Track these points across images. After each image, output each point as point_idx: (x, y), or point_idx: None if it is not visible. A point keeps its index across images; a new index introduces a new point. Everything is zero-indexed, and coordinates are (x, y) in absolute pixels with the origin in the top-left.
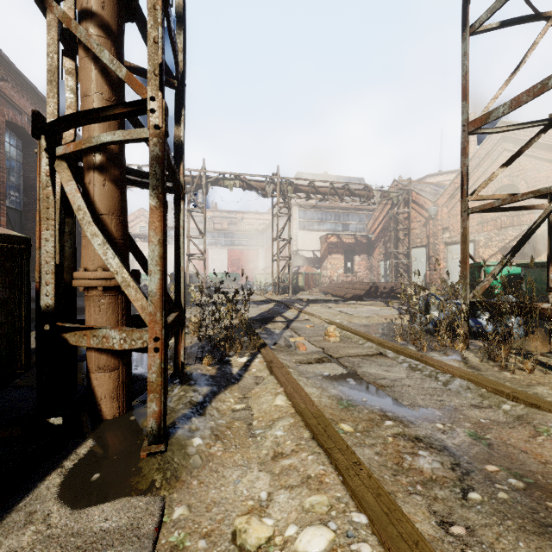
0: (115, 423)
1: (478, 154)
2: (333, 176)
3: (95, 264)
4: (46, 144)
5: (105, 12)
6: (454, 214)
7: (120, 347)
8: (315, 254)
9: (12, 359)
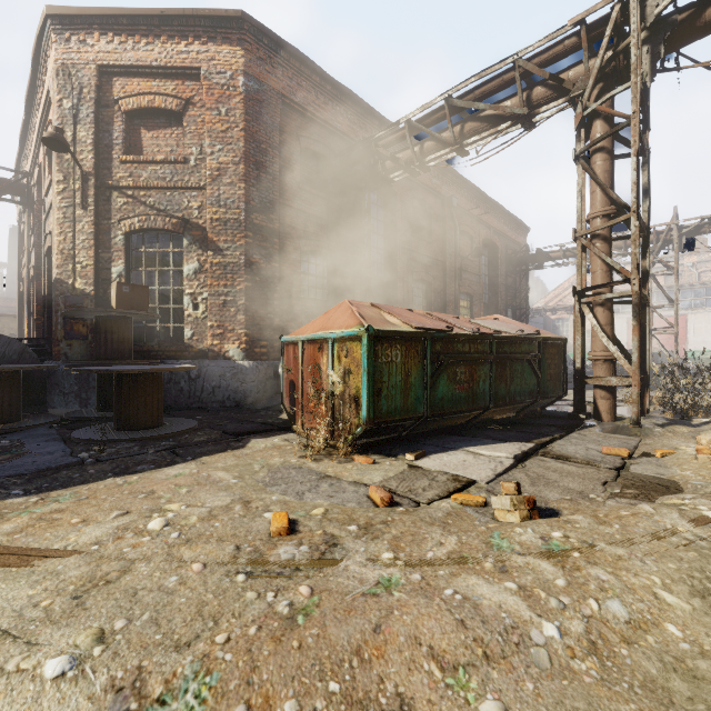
0: (609, 423)
1: None
2: None
3: (599, 349)
4: (577, 298)
5: (604, 231)
6: None
7: (616, 385)
8: None
9: (561, 389)
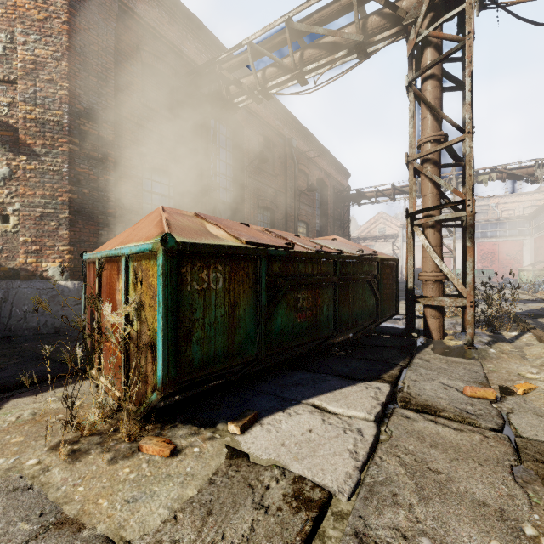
0: (440, 342)
1: None
2: None
3: (430, 269)
4: (409, 220)
5: (434, 156)
6: None
7: (450, 305)
8: None
9: (394, 308)
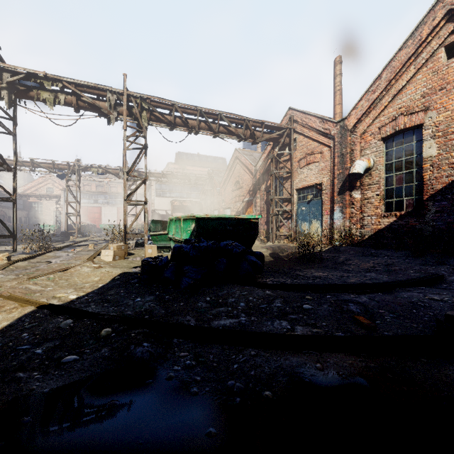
0: None
1: (230, 163)
2: (203, 155)
3: None
4: None
5: None
6: (226, 193)
7: None
8: (167, 212)
9: None
